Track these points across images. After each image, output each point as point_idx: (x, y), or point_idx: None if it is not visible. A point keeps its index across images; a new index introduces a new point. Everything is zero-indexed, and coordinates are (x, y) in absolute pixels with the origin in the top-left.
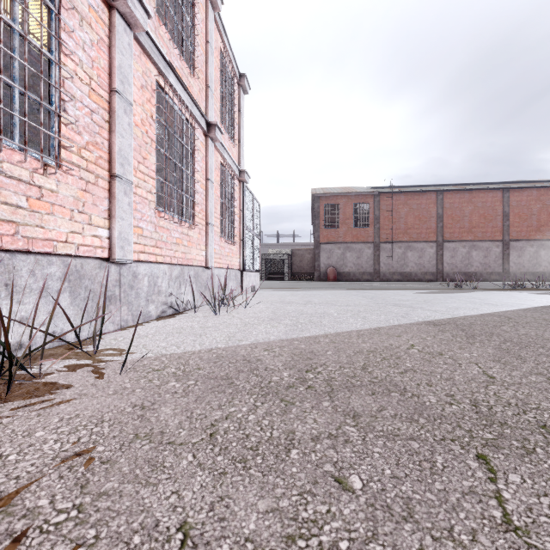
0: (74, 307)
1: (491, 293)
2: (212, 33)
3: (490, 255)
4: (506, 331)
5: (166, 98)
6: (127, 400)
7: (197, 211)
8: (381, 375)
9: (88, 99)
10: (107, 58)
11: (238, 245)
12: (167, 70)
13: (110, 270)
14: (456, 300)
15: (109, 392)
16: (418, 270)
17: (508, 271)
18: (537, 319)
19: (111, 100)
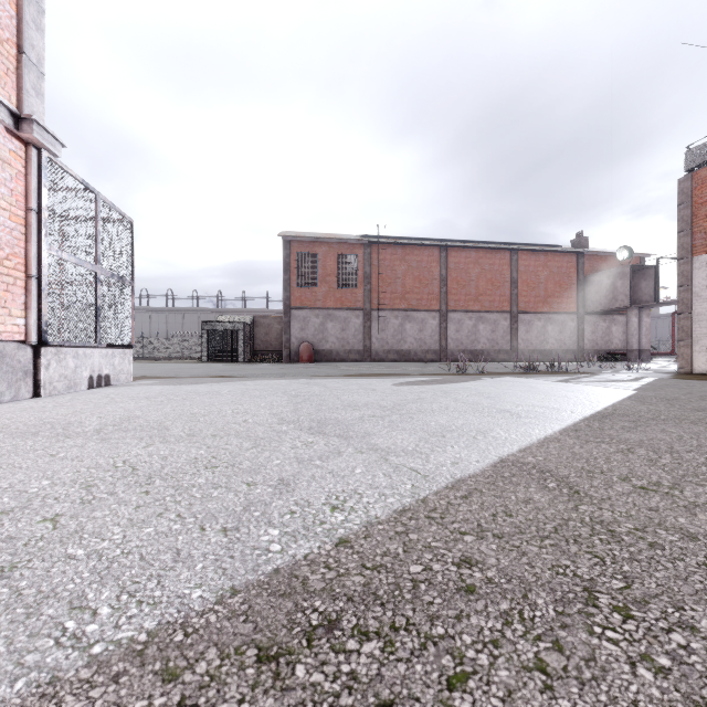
0: None
1: (502, 381)
2: None
3: (498, 330)
4: None
5: None
6: None
7: None
8: None
9: None
10: None
11: (18, 286)
12: None
13: None
14: (451, 401)
15: None
16: (419, 347)
17: (516, 350)
18: (642, 488)
19: None
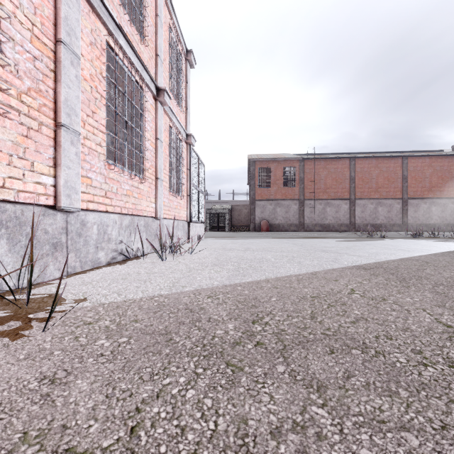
0: (13, 254)
1: (398, 241)
2: (161, 8)
3: (392, 210)
4: (431, 274)
5: (116, 58)
6: (37, 368)
7: (147, 167)
8: (333, 325)
9: (30, 44)
10: (53, 8)
11: (185, 199)
12: (117, 32)
13: (55, 217)
14: (373, 246)
15: (20, 356)
16: (335, 222)
17: (406, 224)
18: (451, 263)
19: (56, 50)
